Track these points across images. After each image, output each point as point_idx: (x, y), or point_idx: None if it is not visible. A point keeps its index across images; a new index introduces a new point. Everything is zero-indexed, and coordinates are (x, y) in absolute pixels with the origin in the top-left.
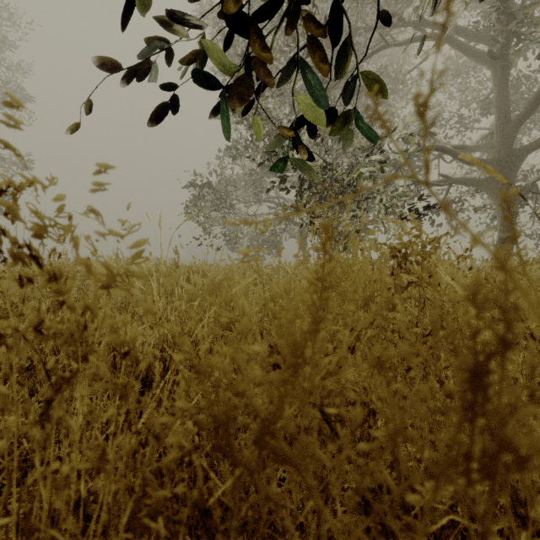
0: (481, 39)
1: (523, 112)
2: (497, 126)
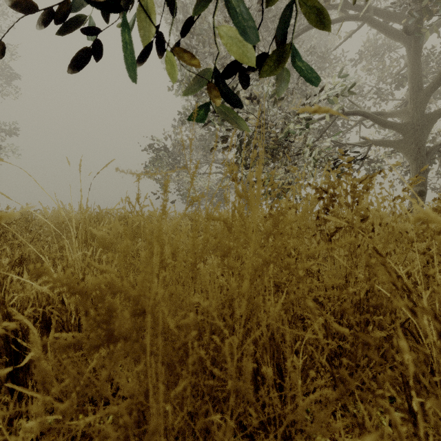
0: (397, 19)
1: (434, 81)
2: (411, 94)
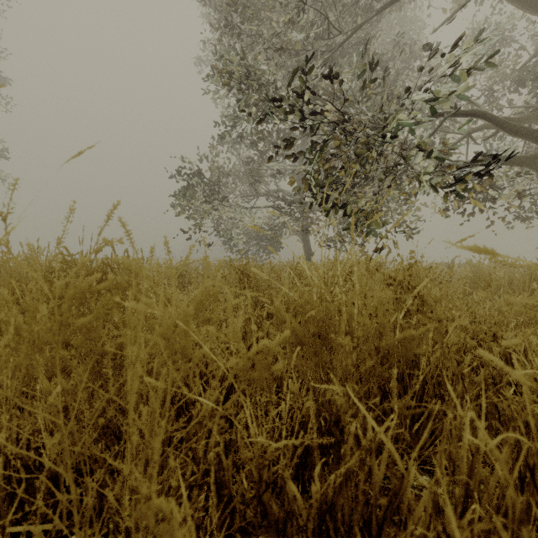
0: None
1: None
2: None
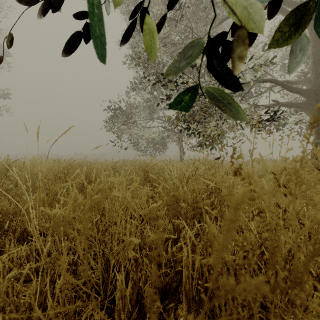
0: None
1: None
2: (312, 67)
